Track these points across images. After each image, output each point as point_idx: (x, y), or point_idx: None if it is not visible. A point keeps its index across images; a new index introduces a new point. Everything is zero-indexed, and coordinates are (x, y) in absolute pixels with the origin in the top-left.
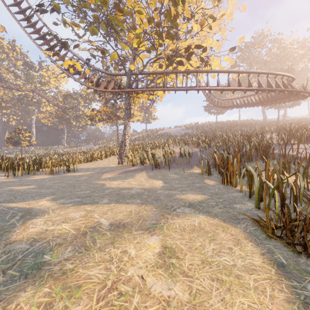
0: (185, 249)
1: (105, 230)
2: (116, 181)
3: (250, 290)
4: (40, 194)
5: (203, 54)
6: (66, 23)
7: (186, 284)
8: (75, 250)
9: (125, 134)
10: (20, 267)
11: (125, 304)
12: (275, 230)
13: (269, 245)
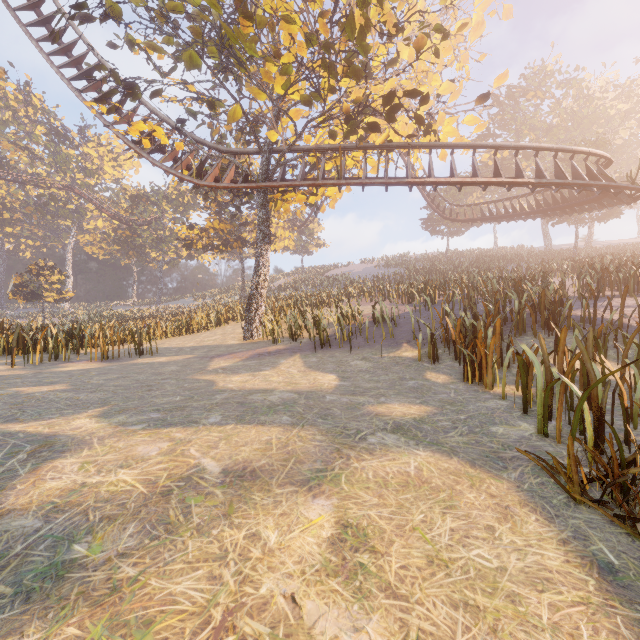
0: (389, 529)
1: (213, 484)
2: (239, 376)
3: (542, 632)
4: (77, 404)
5: (422, 110)
6: (134, 44)
7: (394, 617)
8: (143, 533)
9: (258, 276)
10: (17, 573)
11: None
12: (587, 486)
13: (576, 521)
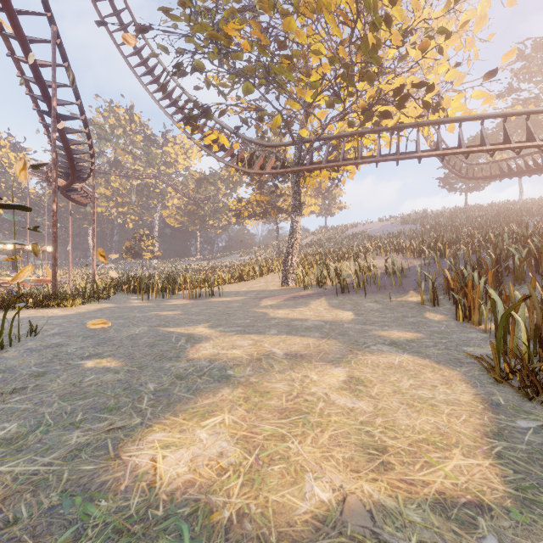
0: (375, 381)
1: (281, 358)
2: (282, 310)
3: (442, 414)
4: (193, 321)
5: (429, 95)
6: (210, 84)
7: (371, 403)
8: (254, 370)
9: (292, 239)
10: (211, 376)
11: (312, 406)
12: (511, 376)
13: (492, 389)
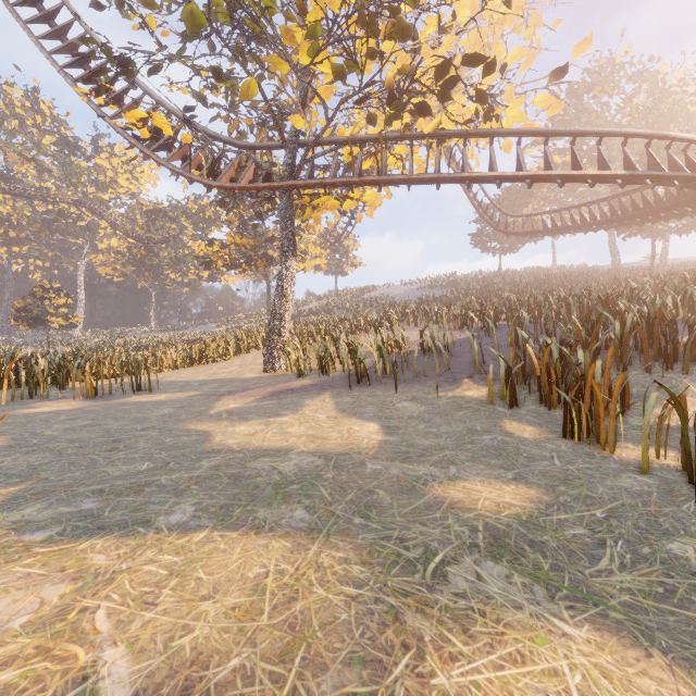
0: None
1: None
2: (246, 425)
3: None
4: None
5: (483, 86)
6: (123, 3)
7: None
8: None
9: (280, 295)
10: None
11: None
12: None
13: None
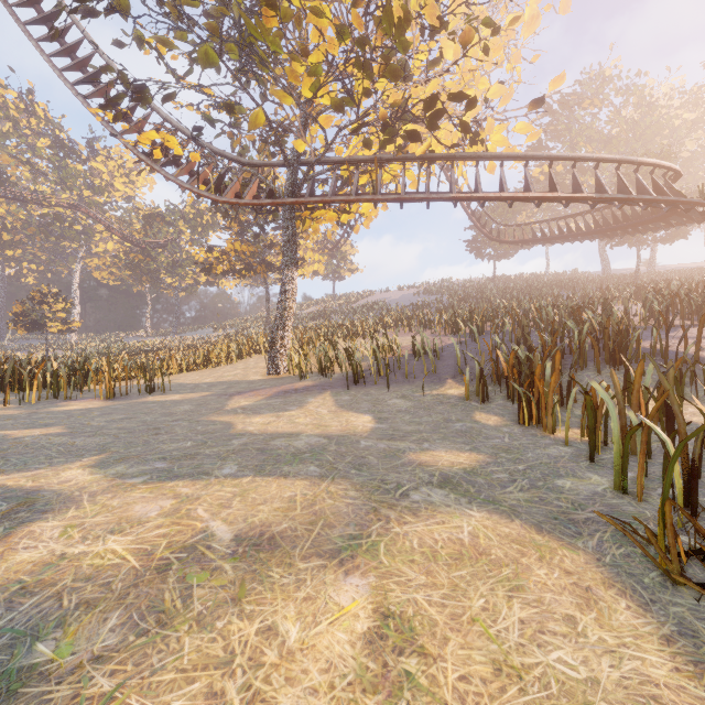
0: (441, 621)
1: (222, 556)
2: (260, 417)
3: None
4: (71, 451)
5: (468, 116)
6: (143, 41)
7: None
8: (128, 625)
9: (283, 304)
10: None
11: None
12: (685, 560)
13: (678, 609)
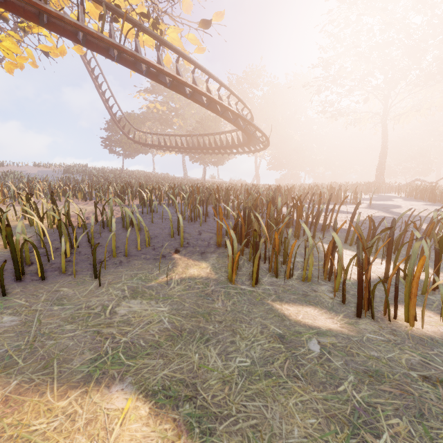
0: None
1: None
2: None
3: None
4: None
5: None
6: None
7: None
8: None
9: None
10: None
11: None
12: None
13: None
